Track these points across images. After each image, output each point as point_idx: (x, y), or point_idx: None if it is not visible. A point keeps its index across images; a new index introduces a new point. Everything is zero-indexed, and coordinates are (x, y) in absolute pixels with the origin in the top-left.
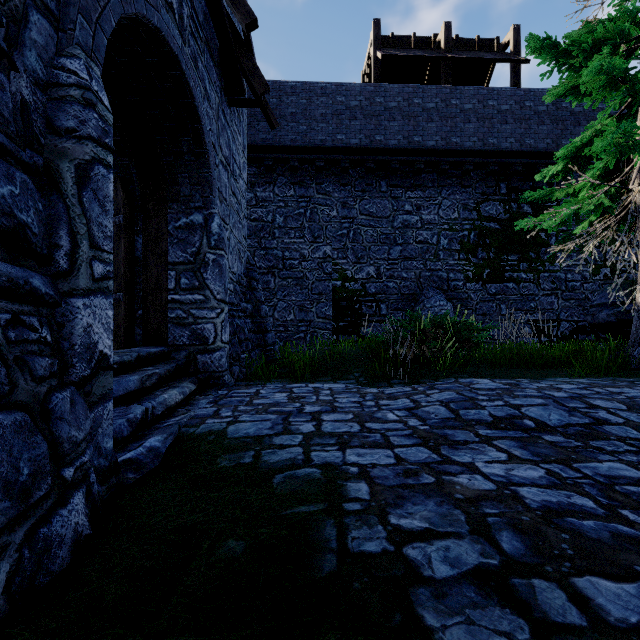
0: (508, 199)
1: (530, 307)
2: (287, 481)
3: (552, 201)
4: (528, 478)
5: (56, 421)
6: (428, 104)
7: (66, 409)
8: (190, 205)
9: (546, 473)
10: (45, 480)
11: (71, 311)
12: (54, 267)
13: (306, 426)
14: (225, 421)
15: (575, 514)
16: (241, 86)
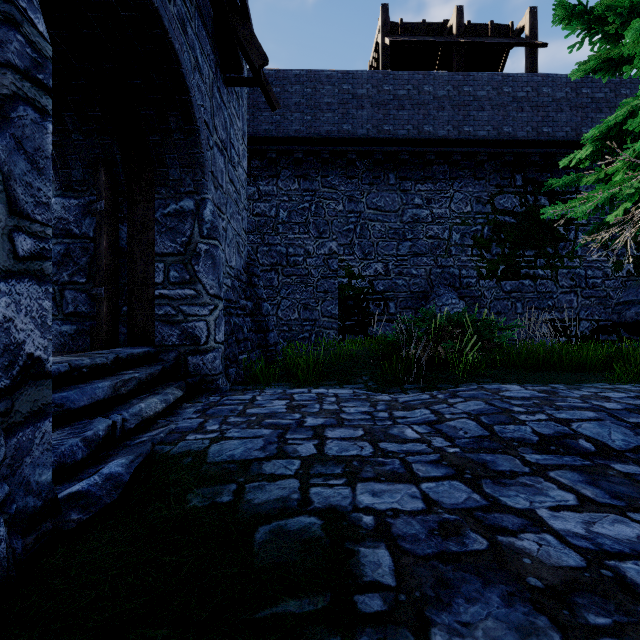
0: (524, 191)
1: (547, 305)
2: (274, 540)
3: (571, 193)
4: (622, 540)
5: None
6: (439, 92)
7: None
8: (180, 190)
9: None
10: None
11: None
12: None
13: (306, 446)
14: (209, 437)
15: None
16: (238, 61)
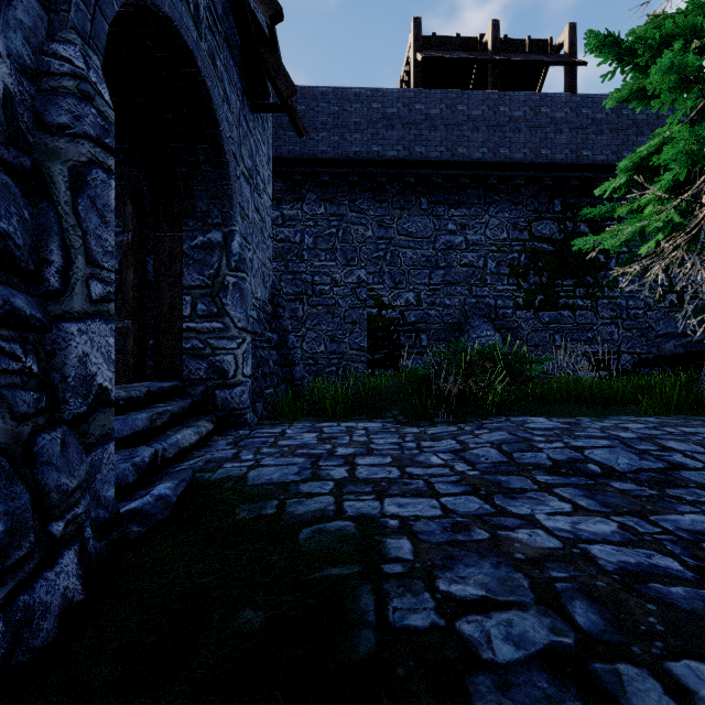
0: (563, 217)
1: (587, 337)
2: (316, 537)
3: (612, 219)
4: (599, 533)
5: (42, 467)
6: (474, 112)
7: (55, 452)
8: (208, 222)
9: (619, 527)
10: (26, 537)
11: (64, 337)
12: (43, 286)
13: (338, 471)
14: (246, 465)
15: (660, 579)
16: (265, 89)
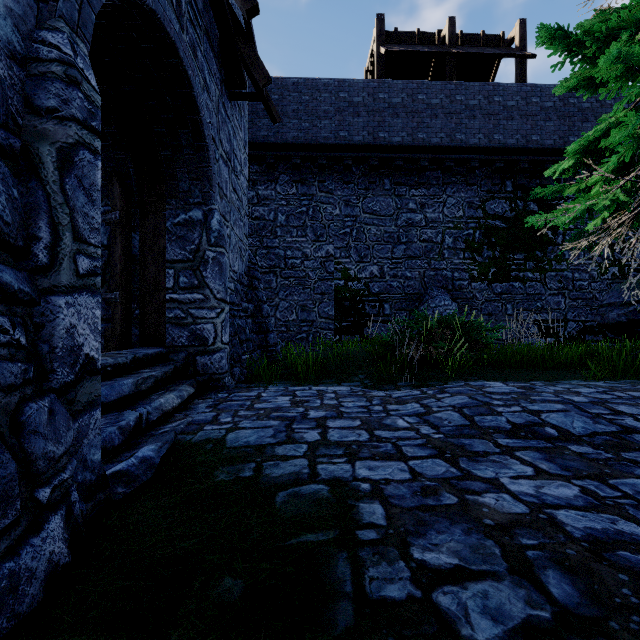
0: (514, 197)
1: (536, 307)
2: (291, 500)
3: (559, 199)
4: (562, 498)
5: (29, 435)
6: (432, 100)
7: (42, 421)
8: (189, 201)
9: (581, 491)
10: (13, 505)
11: (51, 310)
12: (32, 261)
13: (311, 434)
14: (224, 428)
15: (627, 546)
16: (242, 78)
